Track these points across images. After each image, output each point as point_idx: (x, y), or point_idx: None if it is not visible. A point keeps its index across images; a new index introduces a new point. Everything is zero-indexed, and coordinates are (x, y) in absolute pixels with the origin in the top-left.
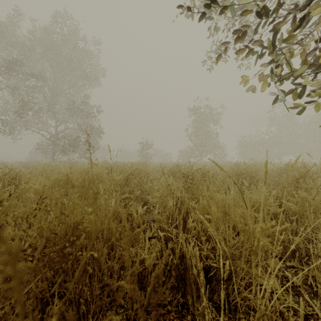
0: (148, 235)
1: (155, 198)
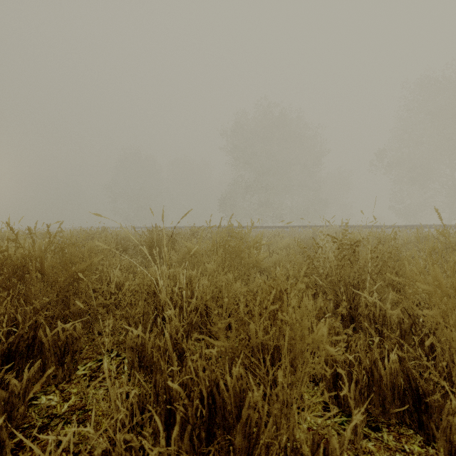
0: None
1: None
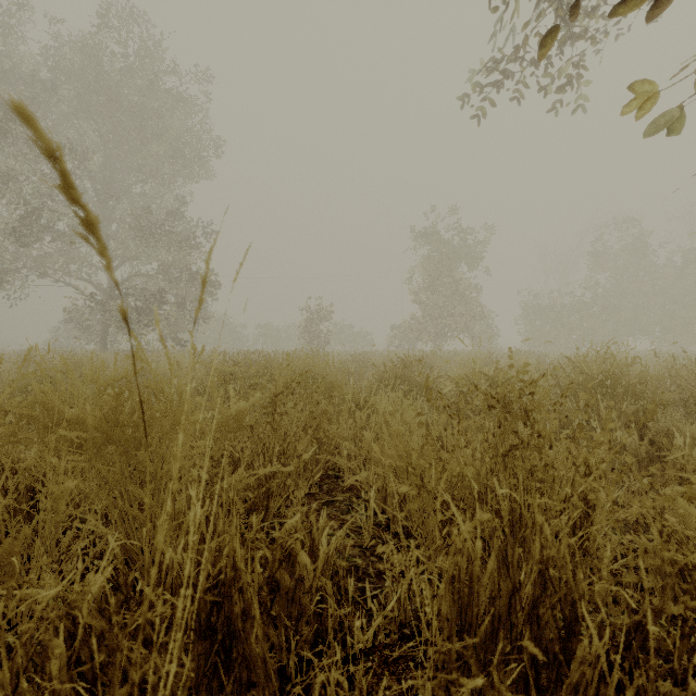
0: (357, 642)
1: (357, 460)
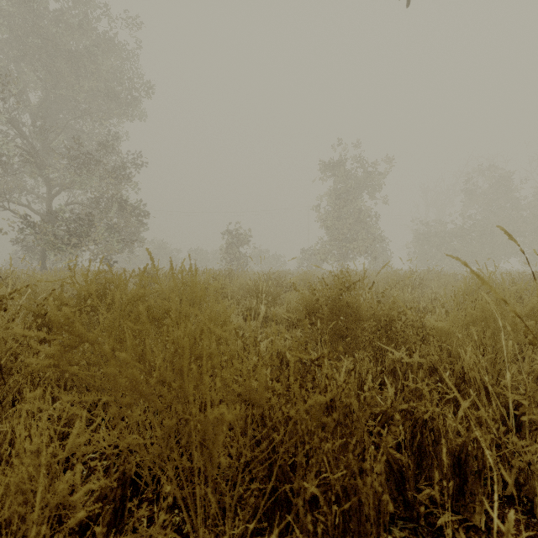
0: None
1: None
